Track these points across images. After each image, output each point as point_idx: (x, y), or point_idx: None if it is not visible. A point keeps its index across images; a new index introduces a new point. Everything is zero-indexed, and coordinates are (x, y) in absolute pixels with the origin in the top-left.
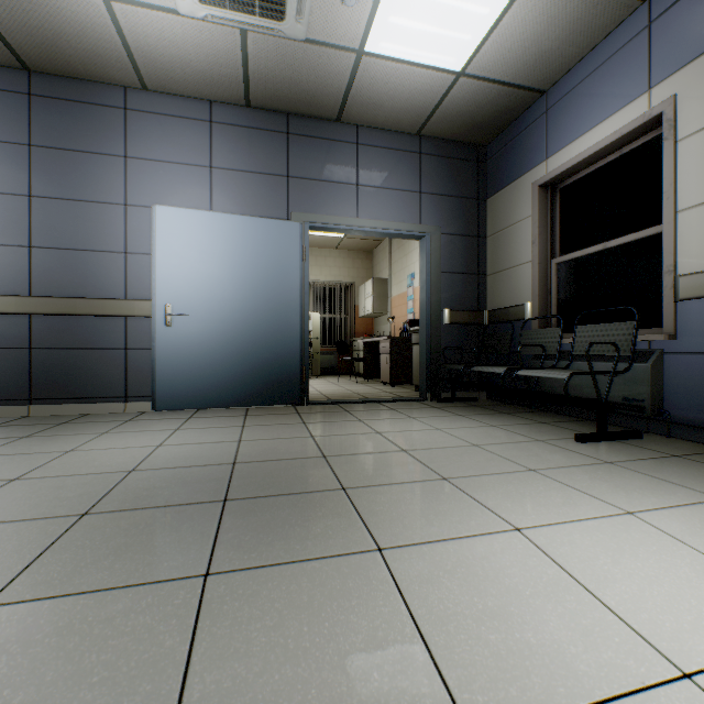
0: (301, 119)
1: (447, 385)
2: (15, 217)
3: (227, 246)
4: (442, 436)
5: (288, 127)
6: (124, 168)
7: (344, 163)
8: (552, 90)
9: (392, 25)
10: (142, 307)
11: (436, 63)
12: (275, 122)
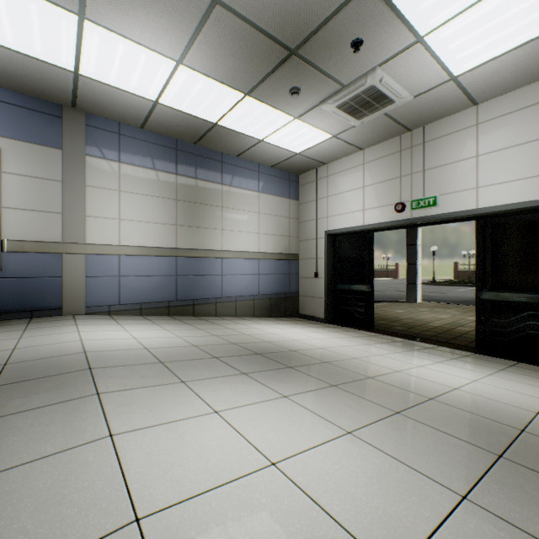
0: None
1: None
2: None
3: None
4: None
5: None
6: None
7: None
8: None
9: None
10: None
11: None
12: None
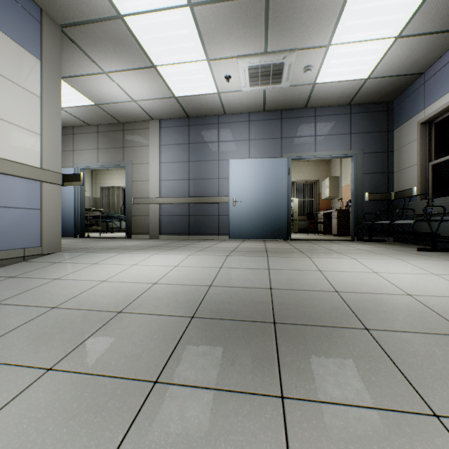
0: (287, 111)
1: (367, 233)
2: (185, 169)
3: (256, 172)
4: (349, 248)
5: (281, 116)
6: (218, 146)
7: (308, 127)
8: (427, 72)
9: (328, 73)
10: (224, 199)
11: (352, 78)
12: (275, 115)
